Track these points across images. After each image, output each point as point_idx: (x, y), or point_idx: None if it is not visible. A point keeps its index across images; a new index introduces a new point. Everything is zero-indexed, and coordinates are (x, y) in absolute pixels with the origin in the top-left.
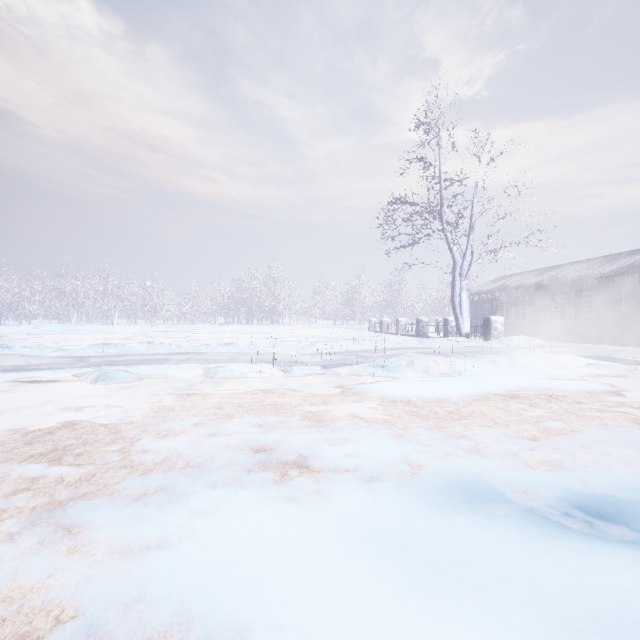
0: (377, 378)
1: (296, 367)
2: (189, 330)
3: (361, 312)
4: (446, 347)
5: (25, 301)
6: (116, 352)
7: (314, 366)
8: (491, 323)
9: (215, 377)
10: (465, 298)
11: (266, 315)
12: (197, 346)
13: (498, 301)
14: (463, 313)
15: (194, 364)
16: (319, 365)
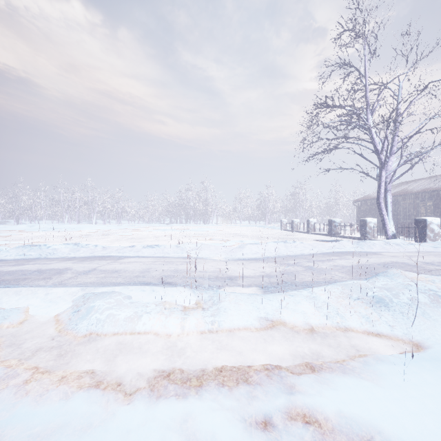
0: (390, 338)
1: (226, 295)
2: (141, 228)
3: (269, 214)
4: (397, 252)
5: (33, 207)
6: (37, 254)
7: (251, 287)
8: (426, 224)
9: (80, 327)
10: (390, 199)
11: (200, 217)
12: (121, 248)
13: (400, 204)
14: (389, 214)
15: (75, 287)
16: (257, 285)
